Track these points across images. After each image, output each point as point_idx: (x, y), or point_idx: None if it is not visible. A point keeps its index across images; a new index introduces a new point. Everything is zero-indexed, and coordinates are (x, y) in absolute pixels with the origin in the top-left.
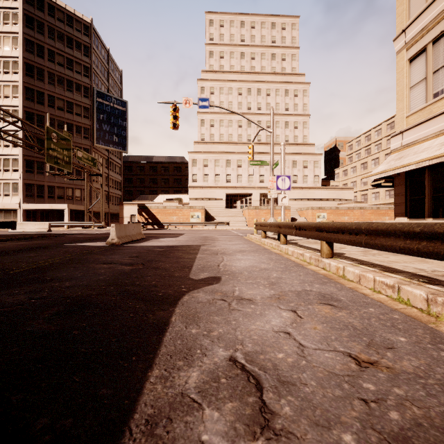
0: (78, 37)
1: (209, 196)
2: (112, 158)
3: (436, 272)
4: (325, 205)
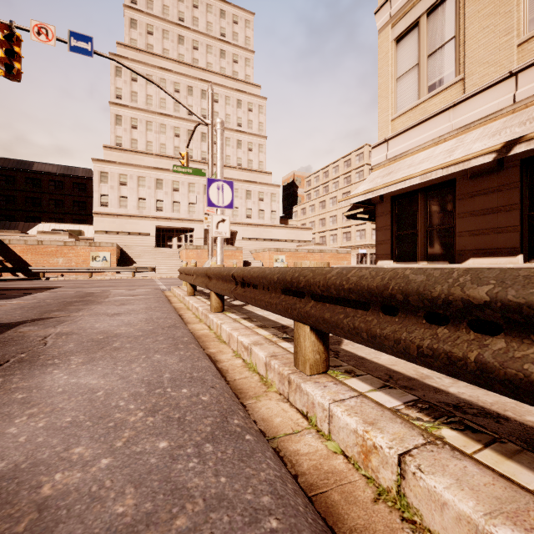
0: None
1: (129, 229)
2: None
3: None
4: (283, 246)
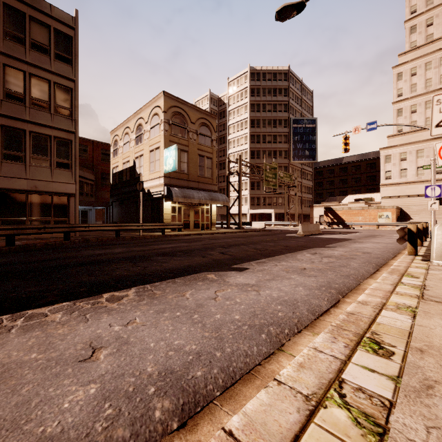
0: (280, 85)
1: (408, 193)
2: (304, 168)
3: None
4: None
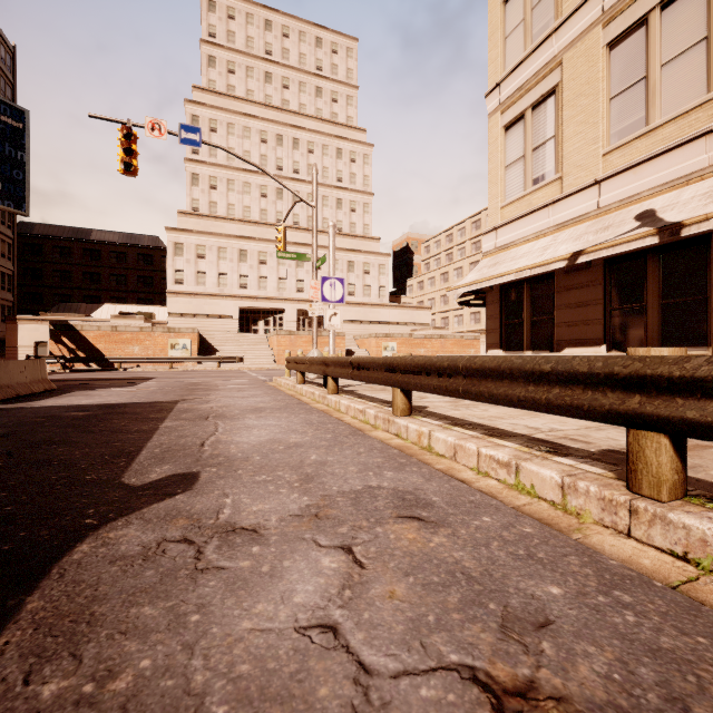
0: None
1: (208, 311)
2: None
3: (555, 433)
4: (394, 331)
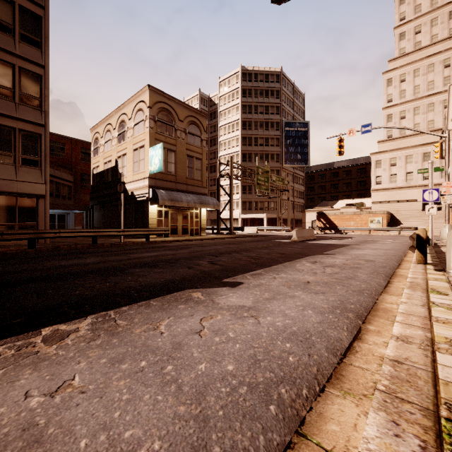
0: (272, 86)
1: (398, 198)
2: (296, 173)
3: None
4: None
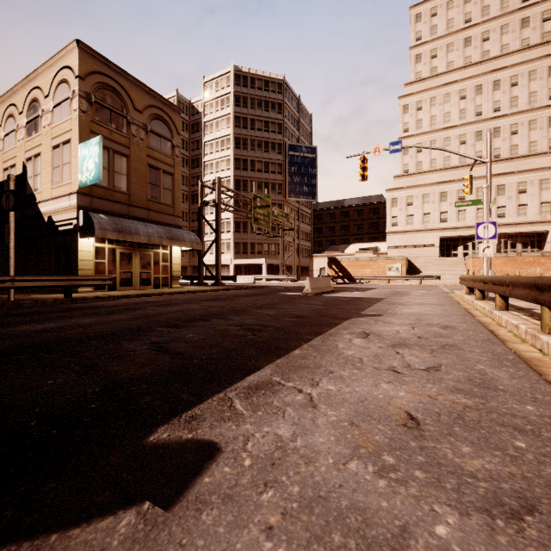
0: (273, 97)
1: (415, 243)
2: (302, 209)
3: None
4: None
